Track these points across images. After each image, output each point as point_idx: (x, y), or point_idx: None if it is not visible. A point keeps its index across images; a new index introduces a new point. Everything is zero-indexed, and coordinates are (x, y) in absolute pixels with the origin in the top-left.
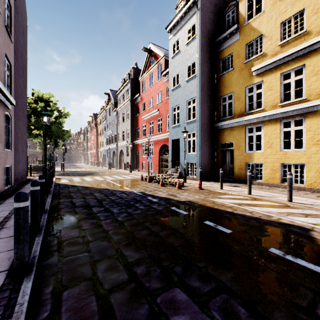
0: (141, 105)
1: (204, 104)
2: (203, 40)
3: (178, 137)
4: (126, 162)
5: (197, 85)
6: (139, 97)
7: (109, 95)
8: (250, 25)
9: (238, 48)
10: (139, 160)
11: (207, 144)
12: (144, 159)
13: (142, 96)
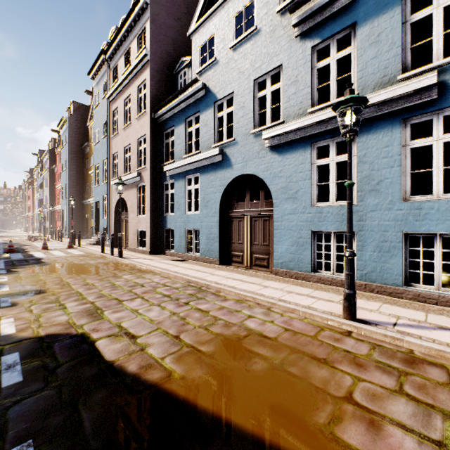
0: (57, 175)
1: (72, 188)
2: (71, 147)
3: (63, 208)
4: (47, 227)
5: (66, 176)
6: (56, 168)
7: (38, 156)
8: (92, 146)
9: (89, 156)
10: (57, 225)
11: (75, 215)
12: (58, 224)
13: (58, 167)
